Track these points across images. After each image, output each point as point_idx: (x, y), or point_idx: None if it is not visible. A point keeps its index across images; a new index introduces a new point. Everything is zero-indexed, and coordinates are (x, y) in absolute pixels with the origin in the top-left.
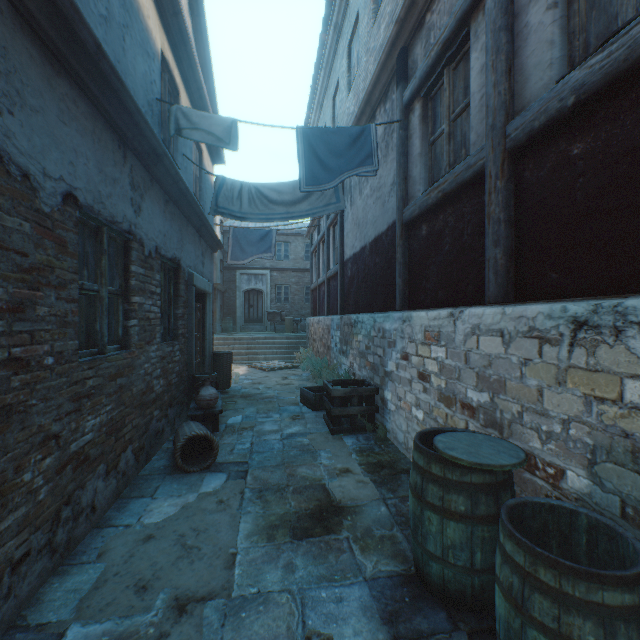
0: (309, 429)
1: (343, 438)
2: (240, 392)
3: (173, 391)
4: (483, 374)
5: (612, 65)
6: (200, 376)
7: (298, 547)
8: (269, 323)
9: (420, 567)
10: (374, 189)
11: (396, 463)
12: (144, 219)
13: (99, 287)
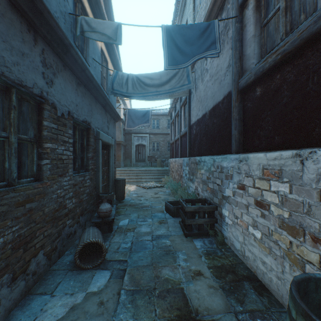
0: (170, 232)
1: (193, 241)
2: (130, 202)
3: (84, 205)
4: None
5: None
6: (102, 195)
7: None
8: (148, 162)
9: None
10: (212, 75)
11: (236, 268)
12: (56, 90)
13: (8, 134)
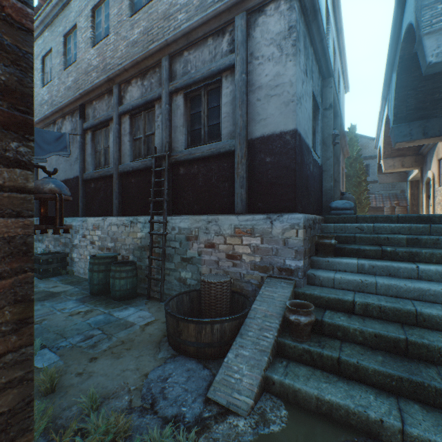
0: None
1: (50, 279)
2: None
3: None
4: (113, 237)
5: (137, 167)
6: None
7: (44, 302)
8: None
9: (92, 291)
10: None
11: (81, 280)
12: None
13: None
